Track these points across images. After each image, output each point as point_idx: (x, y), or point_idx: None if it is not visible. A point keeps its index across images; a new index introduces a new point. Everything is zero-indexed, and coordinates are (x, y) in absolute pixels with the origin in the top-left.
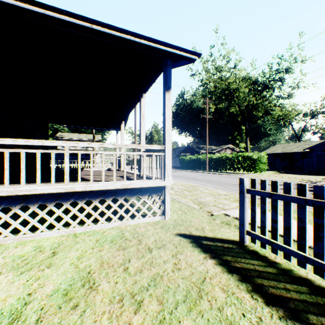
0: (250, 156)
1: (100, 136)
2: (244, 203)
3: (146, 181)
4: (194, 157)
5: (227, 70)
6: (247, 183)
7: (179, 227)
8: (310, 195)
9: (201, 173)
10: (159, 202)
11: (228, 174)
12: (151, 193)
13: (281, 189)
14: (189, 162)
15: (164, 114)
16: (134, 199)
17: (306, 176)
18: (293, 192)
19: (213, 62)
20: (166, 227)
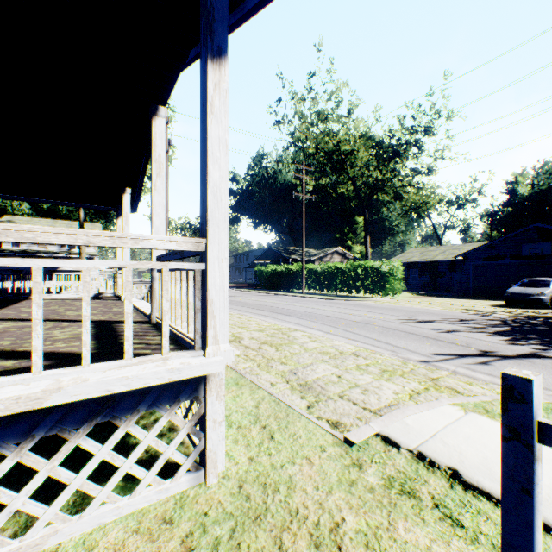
0: (376, 267)
1: (100, 225)
2: (533, 487)
3: (135, 363)
4: (280, 267)
5: (337, 119)
6: (538, 397)
7: (253, 534)
8: (509, 347)
9: (294, 297)
10: (187, 429)
11: (342, 300)
12: (154, 402)
13: (448, 331)
14: (271, 276)
15: (205, 133)
16: (85, 437)
17: (464, 301)
18: (474, 340)
19: (313, 101)
20: (205, 547)
